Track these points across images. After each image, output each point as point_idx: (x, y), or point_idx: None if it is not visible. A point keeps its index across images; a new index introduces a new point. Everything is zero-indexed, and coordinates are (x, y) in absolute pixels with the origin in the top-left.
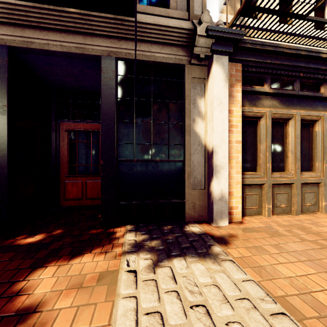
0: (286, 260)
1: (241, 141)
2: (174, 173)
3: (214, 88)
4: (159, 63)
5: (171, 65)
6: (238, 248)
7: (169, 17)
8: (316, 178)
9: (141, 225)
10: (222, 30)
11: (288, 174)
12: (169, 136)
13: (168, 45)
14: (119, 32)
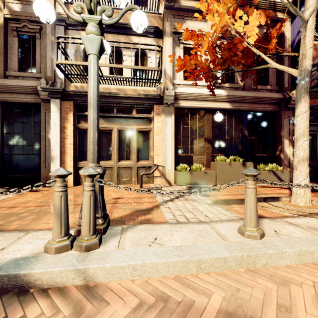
0: (42, 195)
1: (73, 143)
2: (37, 161)
3: (51, 116)
4: (27, 103)
5: (34, 103)
6: (35, 192)
7: (35, 77)
8: (128, 164)
9: (15, 187)
10: (49, 88)
11: (110, 162)
12: (33, 141)
13: (30, 94)
14: (0, 90)
